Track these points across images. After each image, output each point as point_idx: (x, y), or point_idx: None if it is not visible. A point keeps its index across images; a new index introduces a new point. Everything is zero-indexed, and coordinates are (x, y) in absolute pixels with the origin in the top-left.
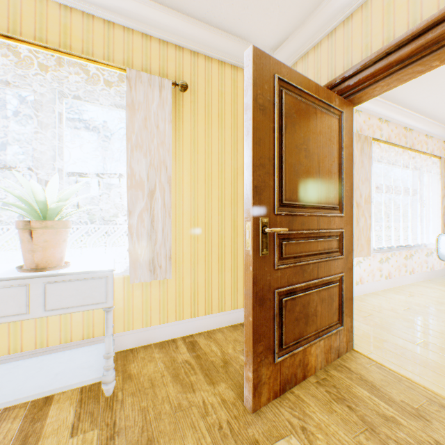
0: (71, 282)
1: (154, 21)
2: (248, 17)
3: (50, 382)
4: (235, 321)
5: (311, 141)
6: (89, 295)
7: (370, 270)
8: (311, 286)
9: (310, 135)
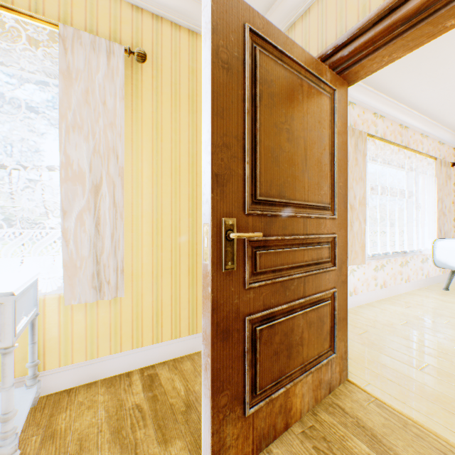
0: None
1: None
2: None
3: None
4: None
5: (295, 121)
6: None
7: (364, 279)
8: (296, 307)
9: (294, 112)
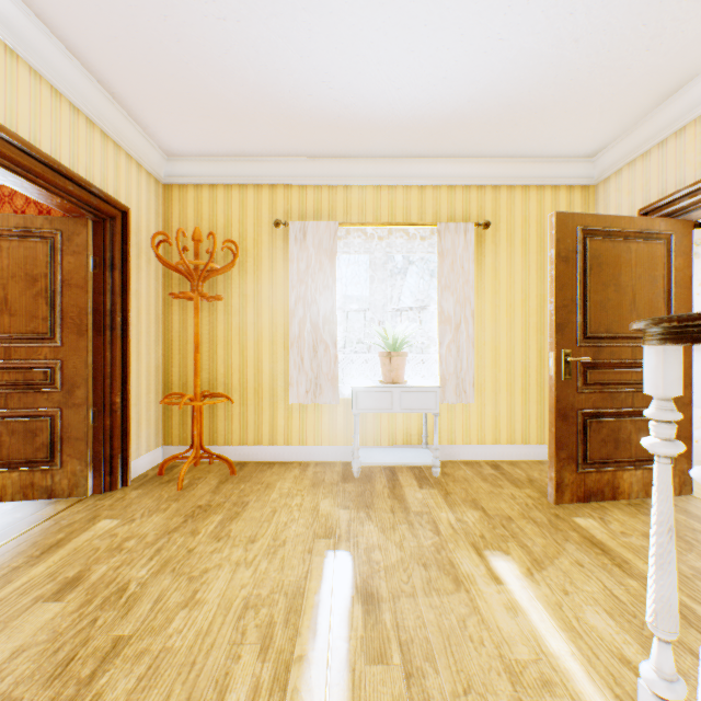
0: (414, 393)
1: (458, 173)
2: (555, 143)
3: (398, 459)
4: (541, 457)
5: (622, 275)
6: (424, 402)
7: None
8: (623, 415)
9: (621, 269)
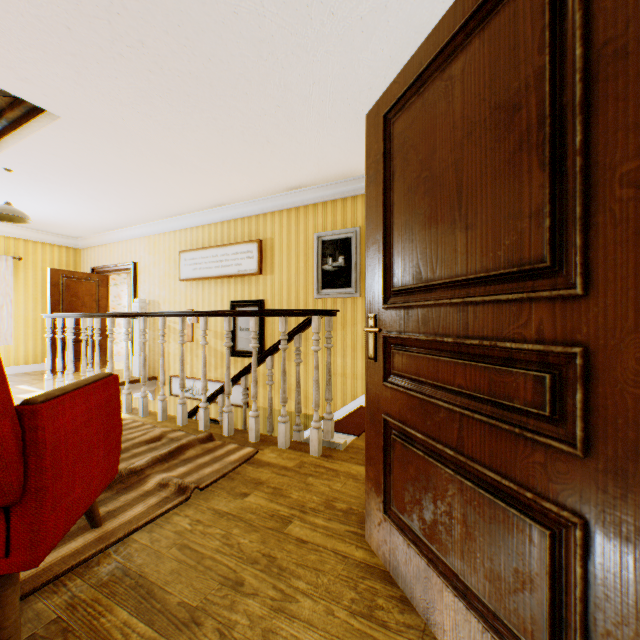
0: None
1: (3, 230)
2: (59, 231)
3: None
4: None
5: (80, 293)
6: None
7: None
8: (81, 342)
9: (80, 291)
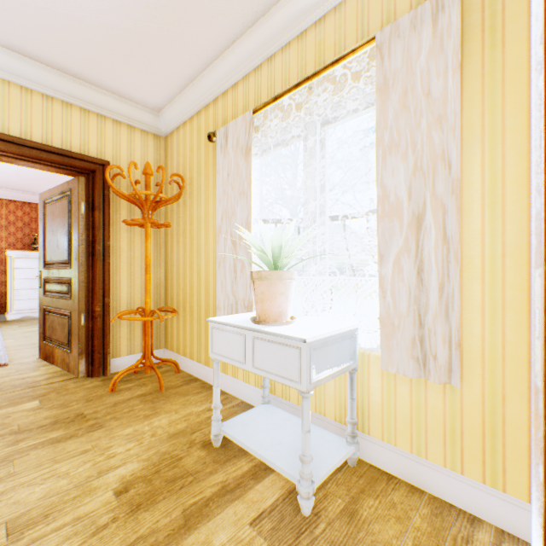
0: (270, 343)
1: None
2: None
3: (268, 445)
4: None
5: None
6: (283, 364)
7: None
8: None
9: None
